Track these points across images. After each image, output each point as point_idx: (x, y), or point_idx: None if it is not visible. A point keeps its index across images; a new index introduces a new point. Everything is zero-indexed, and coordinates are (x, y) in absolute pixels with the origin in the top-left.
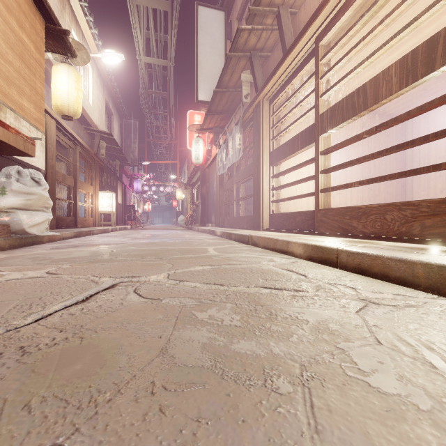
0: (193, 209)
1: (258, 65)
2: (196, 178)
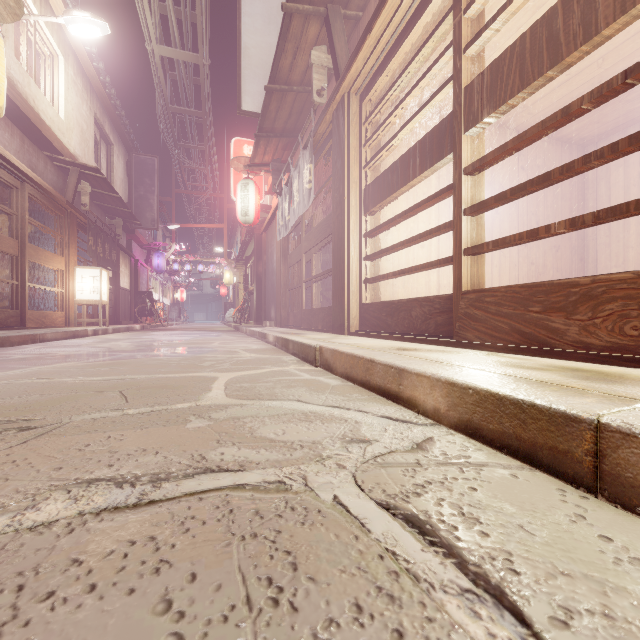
0: (244, 298)
1: (341, 32)
2: (250, 250)
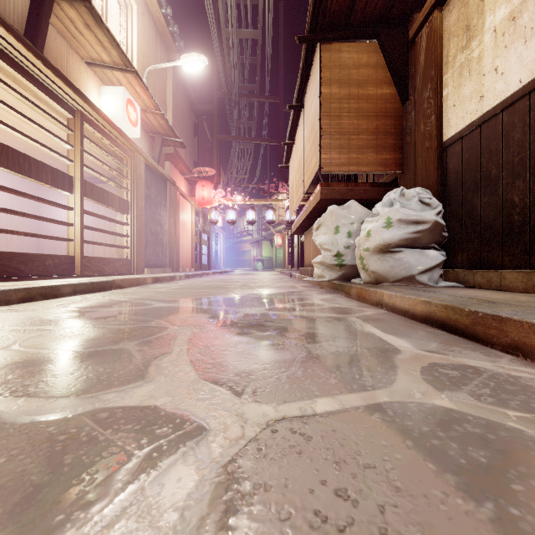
0: None
1: None
2: None
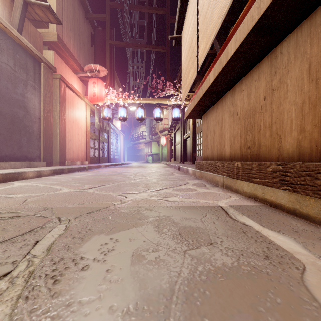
0: None
1: None
2: None
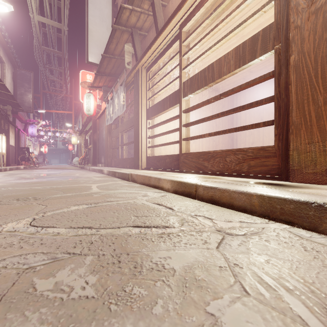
0: (86, 152)
1: (138, 41)
2: (89, 127)
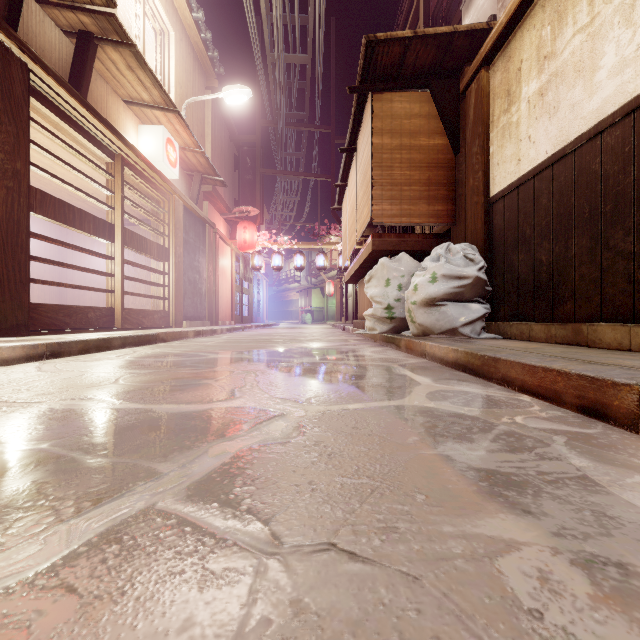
0: None
1: None
2: None
